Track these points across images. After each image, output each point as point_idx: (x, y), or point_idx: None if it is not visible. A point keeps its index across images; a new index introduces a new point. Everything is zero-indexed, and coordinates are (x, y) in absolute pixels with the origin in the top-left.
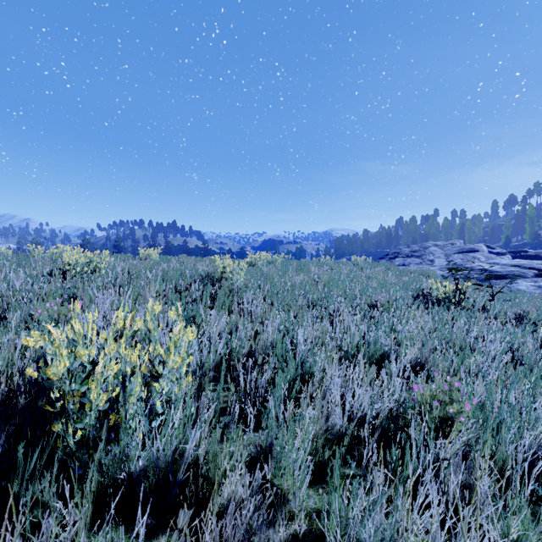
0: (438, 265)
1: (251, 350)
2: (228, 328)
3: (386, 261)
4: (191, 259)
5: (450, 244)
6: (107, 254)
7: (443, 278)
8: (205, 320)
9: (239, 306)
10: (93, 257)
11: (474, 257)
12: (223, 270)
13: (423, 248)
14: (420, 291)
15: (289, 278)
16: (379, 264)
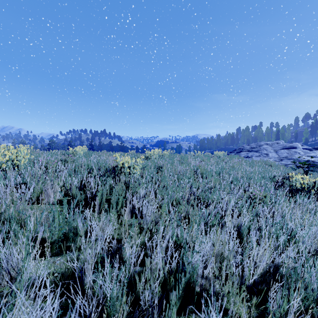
0: (272, 157)
1: (138, 271)
2: (116, 233)
3: (235, 154)
4: (106, 154)
5: (276, 143)
6: (27, 153)
7: (292, 169)
8: (78, 242)
9: (131, 204)
10: (11, 156)
11: (296, 152)
12: (122, 166)
13: (259, 146)
14: (274, 179)
15: (174, 169)
16: (233, 157)
